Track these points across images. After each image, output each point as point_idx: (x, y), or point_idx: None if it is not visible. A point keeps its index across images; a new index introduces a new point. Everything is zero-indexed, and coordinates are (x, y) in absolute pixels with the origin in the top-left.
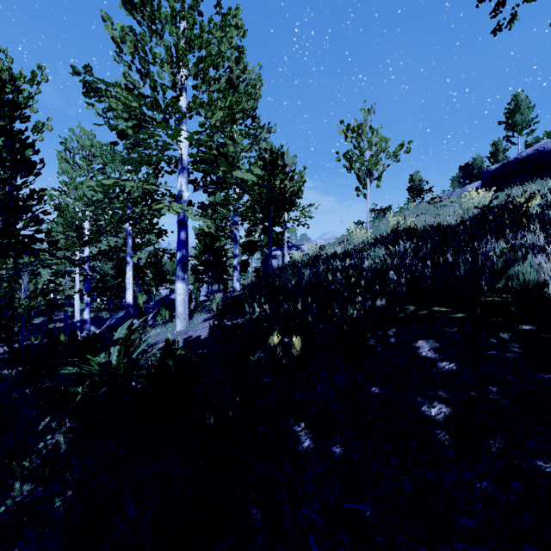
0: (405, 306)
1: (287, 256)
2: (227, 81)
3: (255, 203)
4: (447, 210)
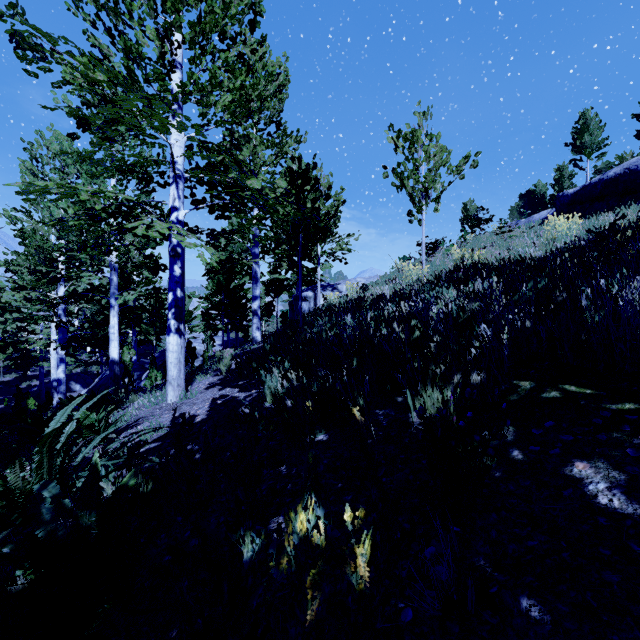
0: (514, 382)
1: (320, 297)
2: (239, 55)
3: (278, 226)
4: (521, 241)
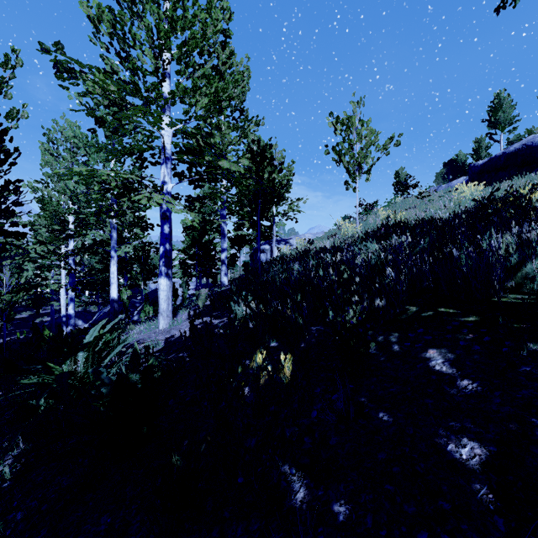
0: (406, 307)
1: (275, 250)
2: (213, 67)
3: (242, 195)
4: (436, 204)
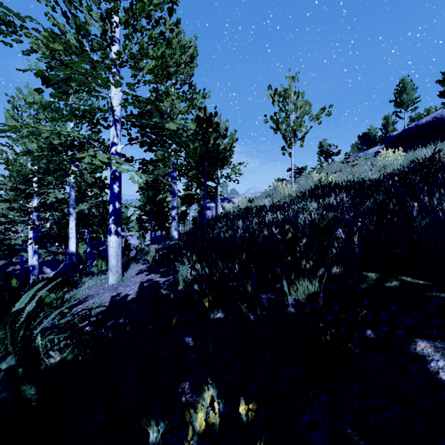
0: (363, 273)
1: (219, 207)
2: (160, 33)
3: (189, 157)
4: (361, 168)
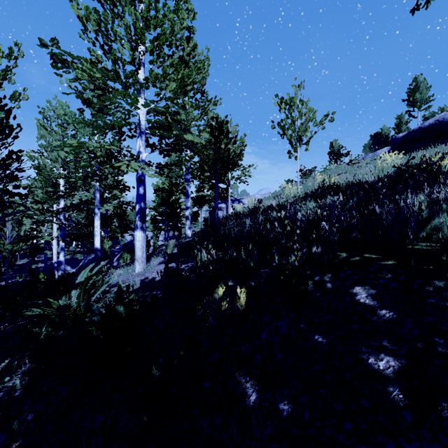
0: (338, 253)
1: (230, 208)
2: (179, 57)
3: (203, 163)
4: (364, 170)
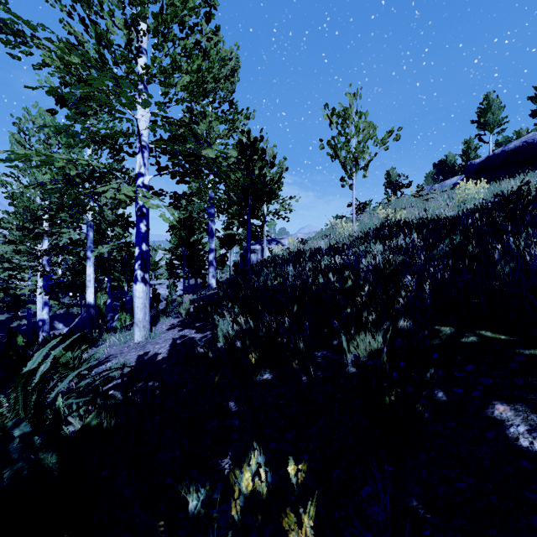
0: (436, 327)
1: (266, 250)
2: (196, 42)
3: (230, 190)
4: (436, 203)
